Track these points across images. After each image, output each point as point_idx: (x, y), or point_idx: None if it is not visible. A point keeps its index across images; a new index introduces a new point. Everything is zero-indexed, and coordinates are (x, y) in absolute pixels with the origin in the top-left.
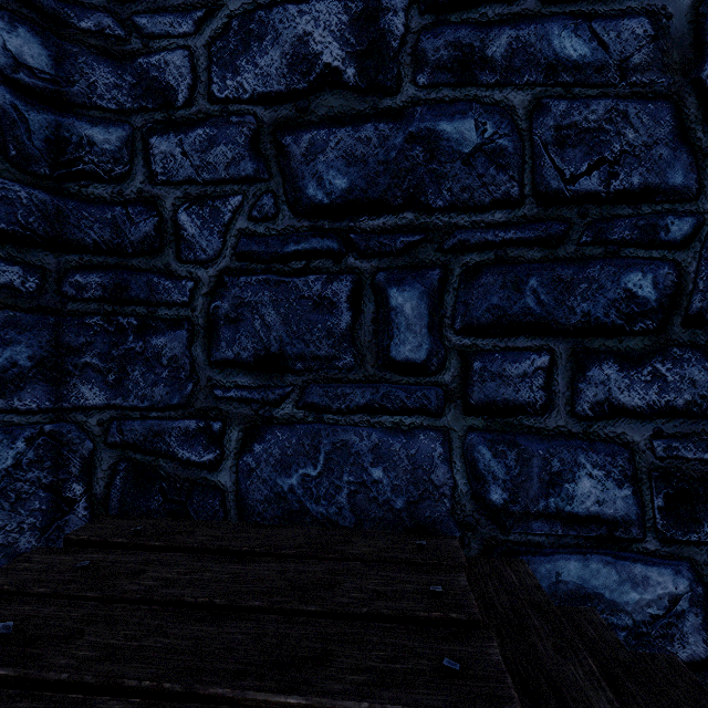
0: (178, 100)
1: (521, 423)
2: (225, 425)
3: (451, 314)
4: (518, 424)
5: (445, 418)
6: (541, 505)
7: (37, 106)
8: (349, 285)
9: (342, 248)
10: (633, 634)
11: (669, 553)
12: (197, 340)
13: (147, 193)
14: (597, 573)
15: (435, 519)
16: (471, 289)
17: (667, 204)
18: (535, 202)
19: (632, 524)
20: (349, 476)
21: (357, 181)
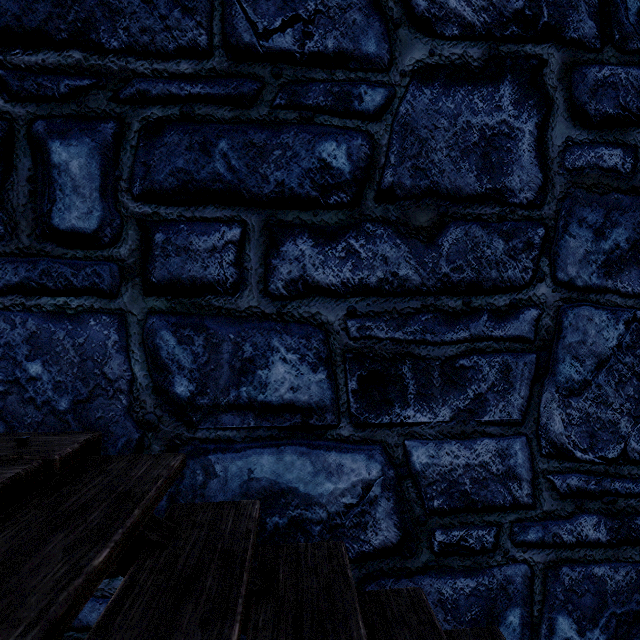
0: None
1: (210, 303)
2: None
3: (129, 176)
4: (206, 305)
5: (121, 299)
6: (232, 395)
7: None
8: None
9: None
10: (328, 527)
11: (363, 438)
12: None
13: None
14: (292, 466)
15: (109, 420)
16: (153, 148)
17: (361, 72)
18: (226, 56)
19: (327, 410)
20: None
21: (8, 5)
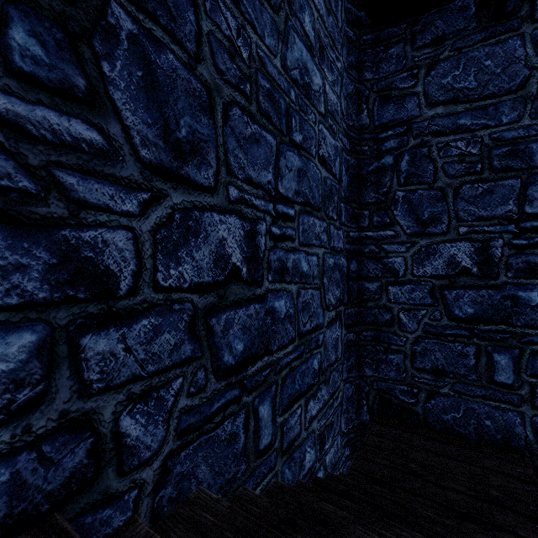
0: (399, 274)
1: None
2: (418, 391)
3: (525, 368)
4: None
5: (521, 408)
6: None
7: (355, 282)
8: (474, 349)
9: (470, 335)
10: None
11: None
12: (407, 359)
13: (387, 305)
14: None
15: (516, 446)
16: (535, 359)
17: None
18: None
19: None
20: (474, 420)
21: (478, 311)
